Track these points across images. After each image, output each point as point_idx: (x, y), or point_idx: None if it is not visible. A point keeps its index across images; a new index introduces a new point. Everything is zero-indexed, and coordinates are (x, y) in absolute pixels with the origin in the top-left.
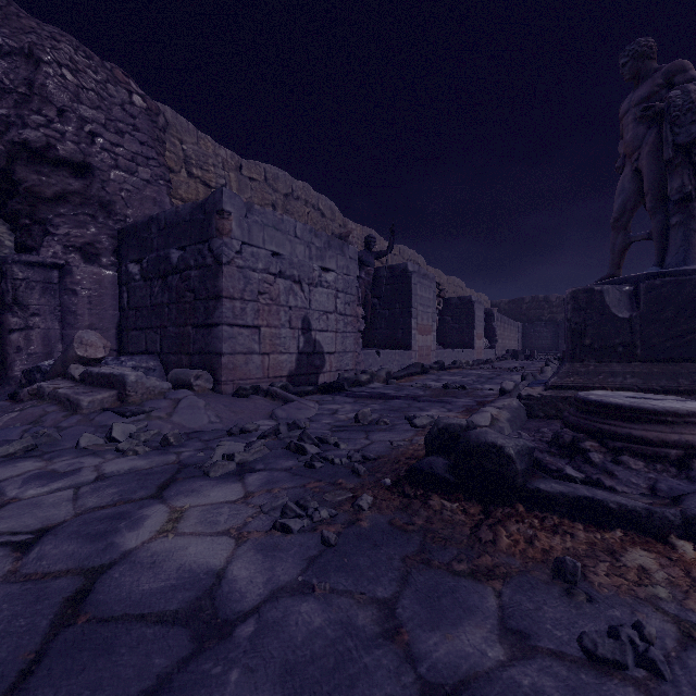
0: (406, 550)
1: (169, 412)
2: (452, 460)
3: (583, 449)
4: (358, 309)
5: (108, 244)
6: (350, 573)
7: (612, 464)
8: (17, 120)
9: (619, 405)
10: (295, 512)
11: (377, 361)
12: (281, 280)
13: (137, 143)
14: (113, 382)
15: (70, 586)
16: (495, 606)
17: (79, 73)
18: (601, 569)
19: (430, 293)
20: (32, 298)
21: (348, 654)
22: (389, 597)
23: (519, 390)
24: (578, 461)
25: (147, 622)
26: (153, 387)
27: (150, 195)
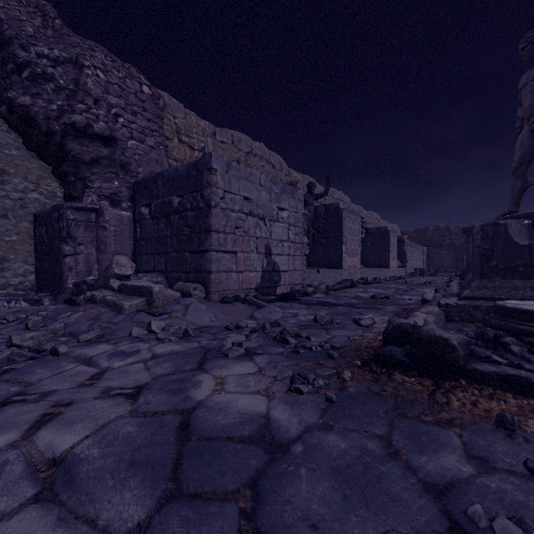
0: (385, 407)
1: (183, 313)
2: (405, 349)
3: (504, 343)
4: (304, 238)
5: (126, 193)
6: (352, 419)
7: (528, 354)
8: (68, 108)
9: (532, 311)
10: (301, 381)
11: (317, 277)
12: (250, 217)
13: (145, 120)
14: (143, 292)
15: (175, 420)
16: (458, 442)
17: (108, 72)
18: (531, 423)
19: (356, 225)
20: (78, 233)
21: (369, 464)
22: (384, 434)
23: (437, 300)
24: (500, 351)
25: (233, 441)
26: (170, 296)
27: (154, 157)
